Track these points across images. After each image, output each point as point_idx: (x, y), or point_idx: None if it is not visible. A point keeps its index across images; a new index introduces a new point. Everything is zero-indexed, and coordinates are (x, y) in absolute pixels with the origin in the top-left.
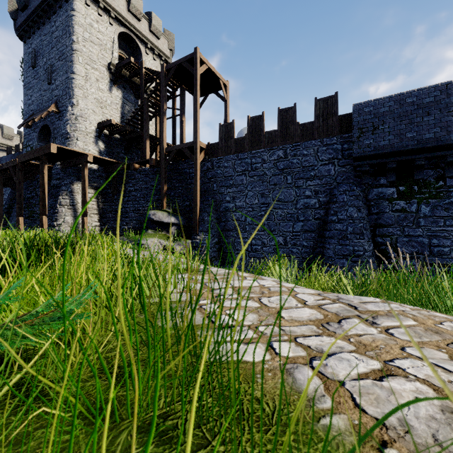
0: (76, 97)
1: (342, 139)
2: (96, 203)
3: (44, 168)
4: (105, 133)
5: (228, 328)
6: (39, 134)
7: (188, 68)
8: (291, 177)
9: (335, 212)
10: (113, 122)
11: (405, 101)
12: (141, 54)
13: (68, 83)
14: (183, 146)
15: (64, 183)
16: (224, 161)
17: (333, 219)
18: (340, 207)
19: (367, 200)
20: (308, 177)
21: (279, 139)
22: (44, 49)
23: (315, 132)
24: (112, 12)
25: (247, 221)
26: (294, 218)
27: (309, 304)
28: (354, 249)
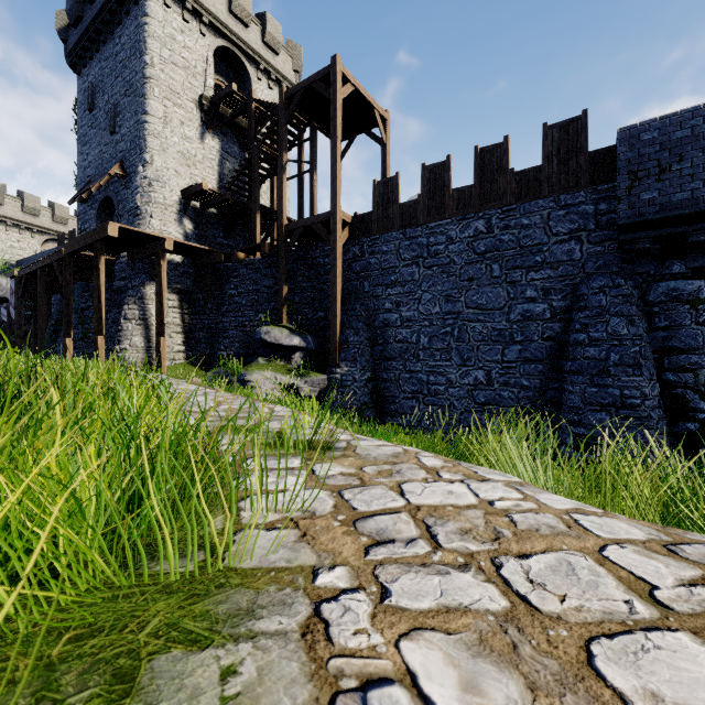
0: (149, 150)
1: (595, 195)
2: (180, 316)
3: (99, 261)
4: (193, 206)
5: None
6: (98, 212)
7: (322, 91)
8: (500, 266)
9: (583, 327)
10: (205, 187)
11: None
12: (250, 80)
13: (138, 129)
14: (314, 221)
15: (131, 285)
16: (381, 242)
17: (579, 339)
18: (593, 317)
19: (646, 304)
20: (530, 265)
21: (477, 200)
22: (106, 81)
23: (544, 184)
24: (205, 15)
25: (421, 343)
26: (505, 337)
27: (674, 606)
28: (624, 394)
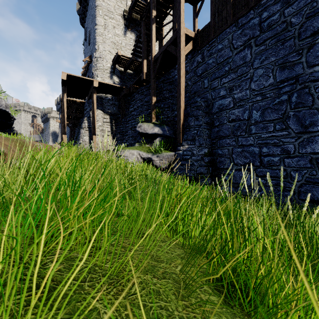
0: (97, 43)
1: None
2: (110, 126)
3: (63, 96)
4: (120, 70)
5: None
6: None
7: None
8: None
9: None
10: (119, 53)
11: None
12: None
13: (94, 35)
14: (168, 44)
15: (86, 111)
16: (216, 43)
17: None
18: None
19: None
20: None
21: None
22: (88, 22)
23: None
24: None
25: (252, 118)
26: None
27: None
28: None
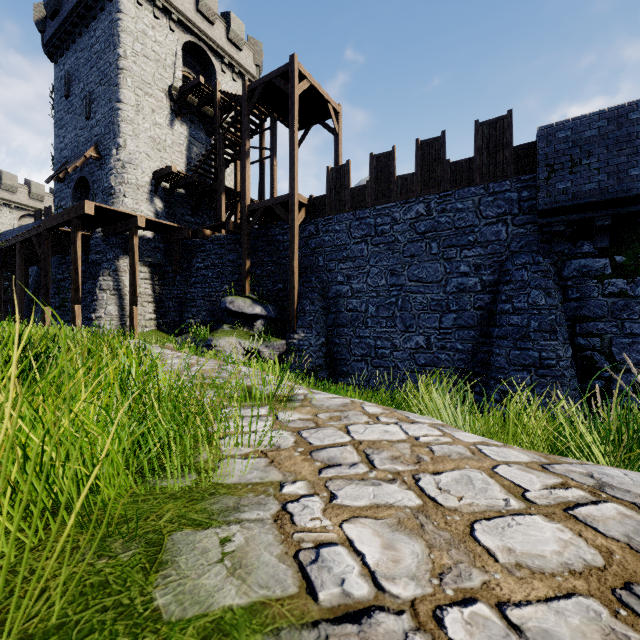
0: (123, 135)
1: (519, 184)
2: (151, 287)
3: (76, 236)
4: (163, 186)
5: (355, 621)
6: (74, 191)
7: (281, 86)
8: (438, 244)
9: (508, 298)
10: (175, 169)
11: (627, 118)
12: (216, 72)
13: (112, 116)
14: (274, 202)
15: (105, 258)
16: (334, 222)
17: (505, 309)
18: (516, 290)
19: (561, 279)
20: (464, 244)
21: (418, 186)
22: (81, 70)
23: (475, 173)
24: (174, 13)
25: (369, 311)
26: (442, 307)
27: (537, 501)
28: (542, 356)
